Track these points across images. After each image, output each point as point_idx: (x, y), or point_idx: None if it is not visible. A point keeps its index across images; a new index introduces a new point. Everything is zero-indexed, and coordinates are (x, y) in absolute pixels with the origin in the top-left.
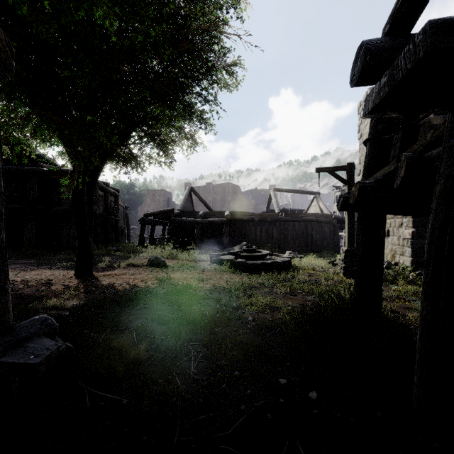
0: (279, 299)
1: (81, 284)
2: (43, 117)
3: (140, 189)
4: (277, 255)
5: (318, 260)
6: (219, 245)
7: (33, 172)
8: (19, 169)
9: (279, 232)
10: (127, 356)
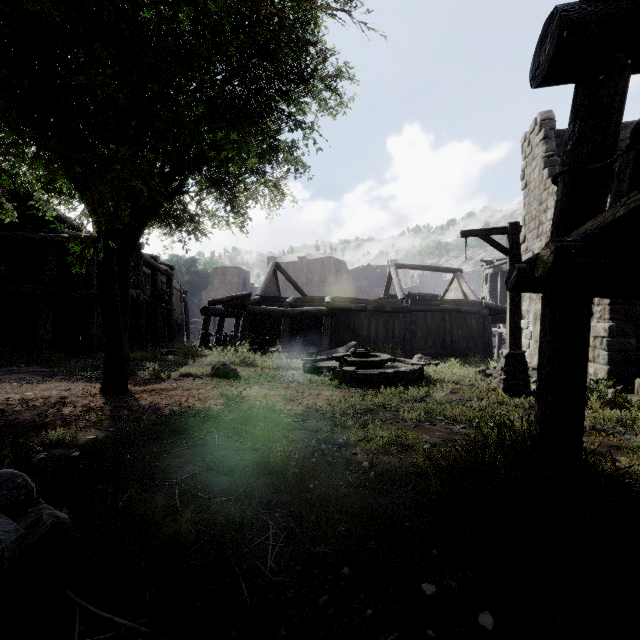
0: (410, 431)
1: (108, 405)
2: (39, 145)
3: (205, 267)
4: (401, 360)
5: (463, 369)
6: (316, 346)
7: (49, 241)
8: (29, 237)
9: (403, 327)
10: (156, 539)
